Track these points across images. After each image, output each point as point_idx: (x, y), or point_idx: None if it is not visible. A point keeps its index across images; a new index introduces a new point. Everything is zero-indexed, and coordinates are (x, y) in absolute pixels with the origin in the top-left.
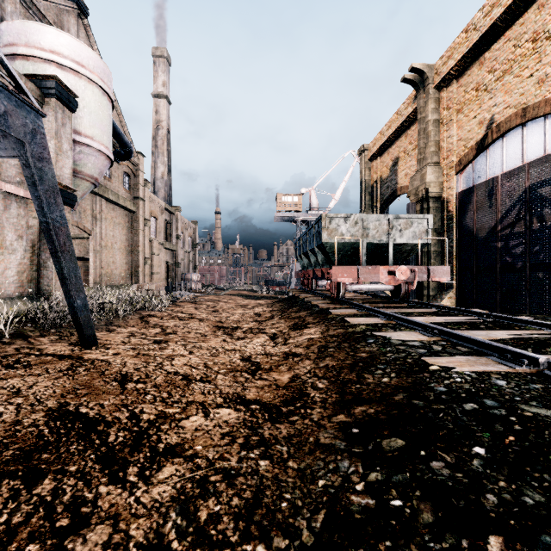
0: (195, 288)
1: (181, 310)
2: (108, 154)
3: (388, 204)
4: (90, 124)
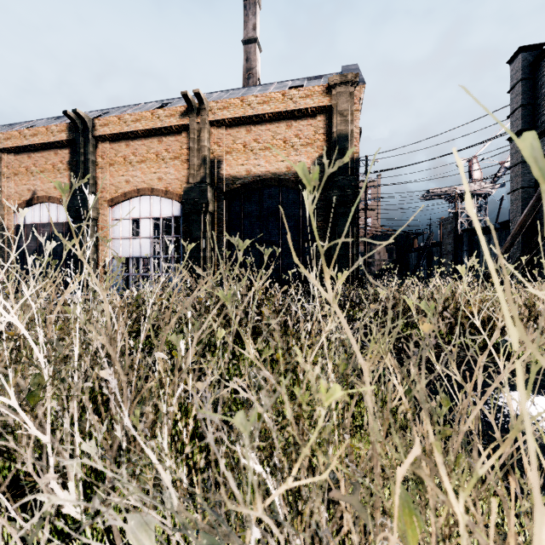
0: None
1: None
2: None
3: None
4: None
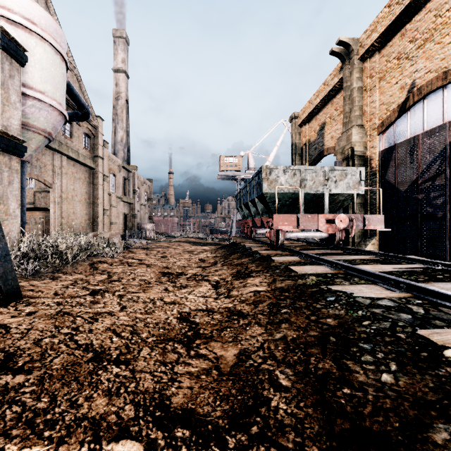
0: (149, 236)
1: (132, 256)
2: (60, 110)
3: (316, 163)
4: (42, 80)
